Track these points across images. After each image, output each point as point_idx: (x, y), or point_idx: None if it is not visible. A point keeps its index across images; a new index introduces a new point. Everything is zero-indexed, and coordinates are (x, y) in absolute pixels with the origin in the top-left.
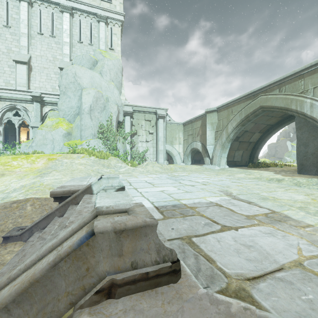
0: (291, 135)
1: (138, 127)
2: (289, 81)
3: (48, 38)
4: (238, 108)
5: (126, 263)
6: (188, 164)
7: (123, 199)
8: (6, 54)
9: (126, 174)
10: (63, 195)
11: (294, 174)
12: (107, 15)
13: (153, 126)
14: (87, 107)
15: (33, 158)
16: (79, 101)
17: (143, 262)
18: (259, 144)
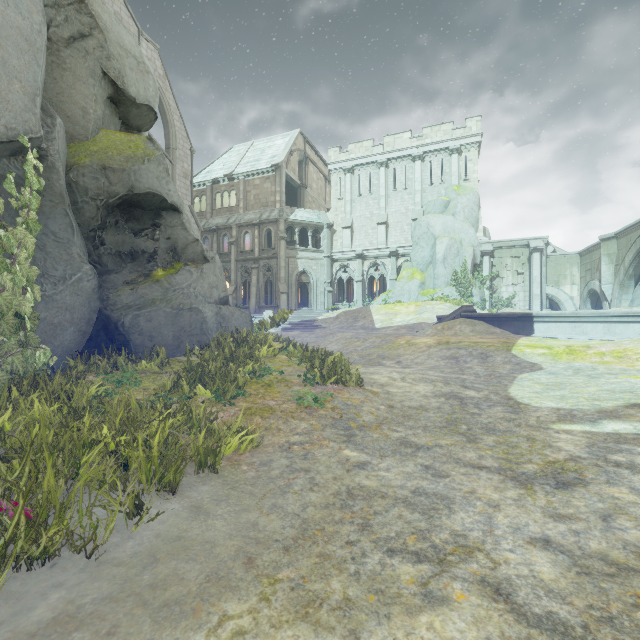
0: None
1: (501, 267)
2: None
3: (401, 192)
4: (636, 235)
5: (467, 309)
6: None
7: None
8: (370, 218)
9: None
10: (442, 317)
11: None
12: (460, 143)
13: (524, 263)
14: (440, 257)
15: (405, 305)
16: (431, 250)
17: (470, 310)
18: None
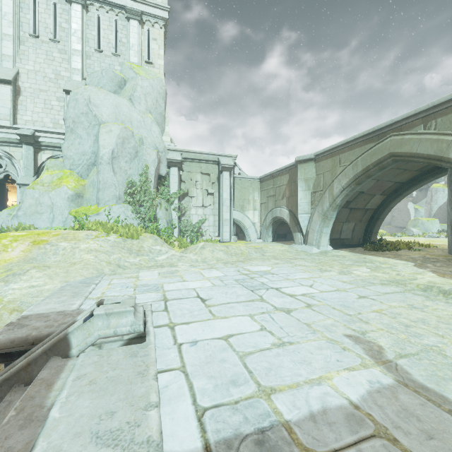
0: (414, 194)
1: (190, 184)
2: (443, 111)
3: (47, 43)
4: (351, 155)
5: None
6: (267, 241)
7: (127, 401)
8: None
9: (166, 267)
10: (12, 349)
11: (450, 268)
12: (142, 9)
13: (214, 182)
14: (107, 153)
15: (5, 241)
16: (95, 143)
17: None
18: (381, 212)
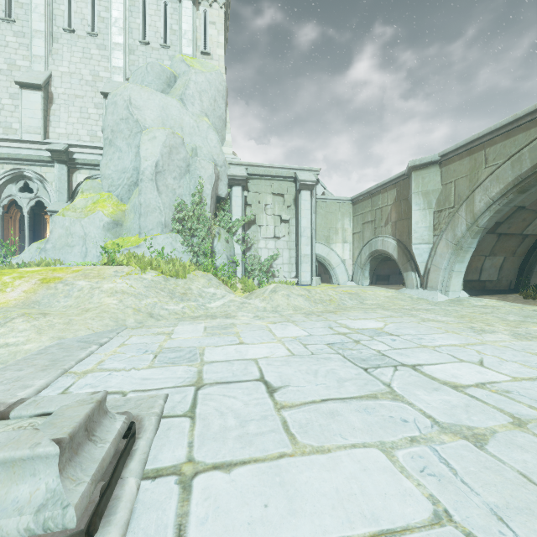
0: None
1: (258, 208)
2: None
3: (84, 39)
4: (508, 147)
5: None
6: (362, 284)
7: None
8: (6, 73)
9: (219, 319)
10: None
11: None
12: None
13: (290, 206)
14: (149, 167)
15: (7, 278)
16: (137, 156)
17: None
18: None
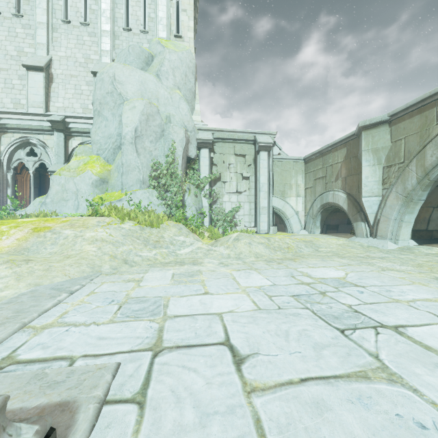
0: None
1: (223, 167)
2: None
3: (78, 28)
4: None
5: None
6: (314, 232)
7: None
8: (16, 58)
9: (187, 265)
10: None
11: None
12: None
13: (250, 165)
14: (129, 132)
15: (4, 227)
16: (120, 124)
17: None
18: None
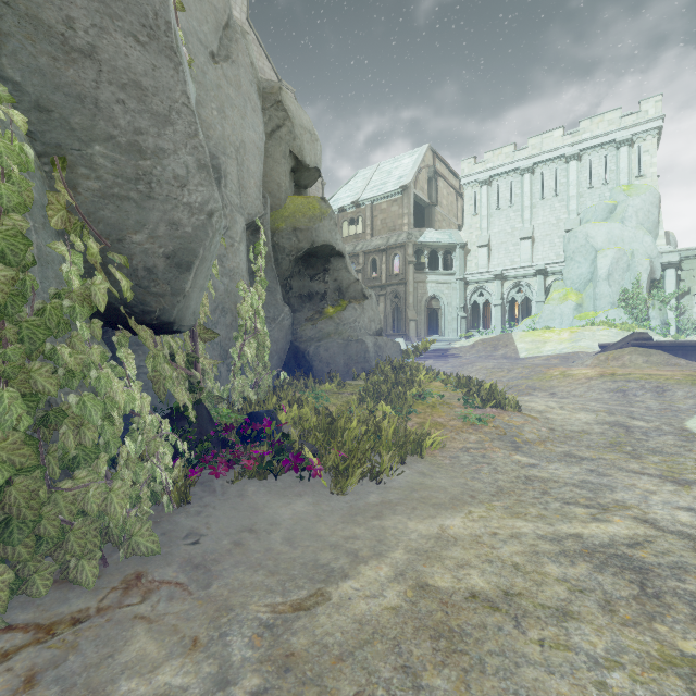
0: None
1: (692, 282)
2: None
3: (550, 200)
4: None
5: (640, 337)
6: None
7: None
8: (511, 234)
9: None
10: (605, 346)
11: None
12: (632, 132)
13: None
14: (603, 273)
15: (557, 331)
16: (591, 265)
17: (644, 337)
18: None
